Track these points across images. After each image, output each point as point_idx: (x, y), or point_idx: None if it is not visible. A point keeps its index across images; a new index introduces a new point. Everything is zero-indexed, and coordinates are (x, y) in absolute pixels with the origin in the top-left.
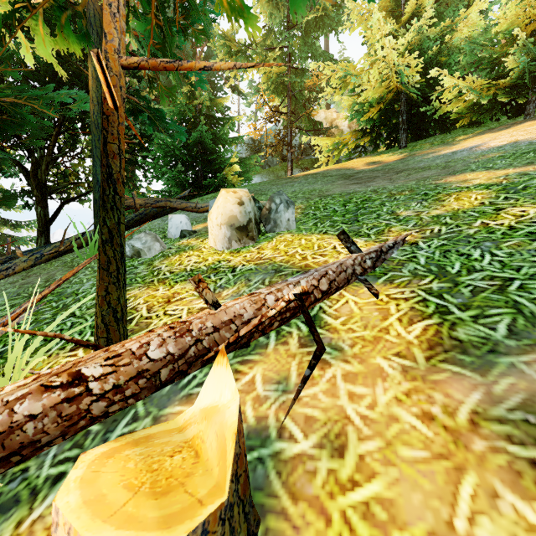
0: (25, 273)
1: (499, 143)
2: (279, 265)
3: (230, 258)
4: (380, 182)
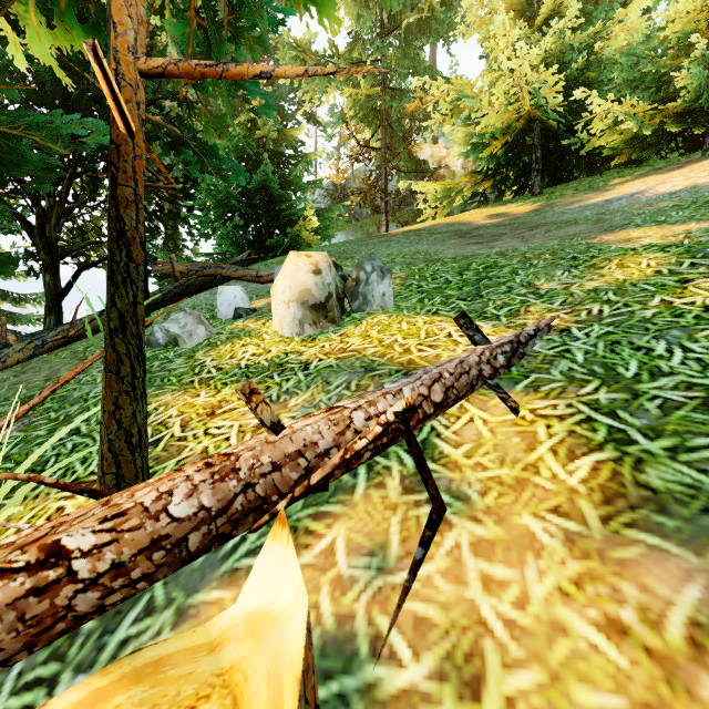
0: (20, 367)
1: (671, 188)
2: (370, 361)
3: (302, 349)
4: (509, 241)
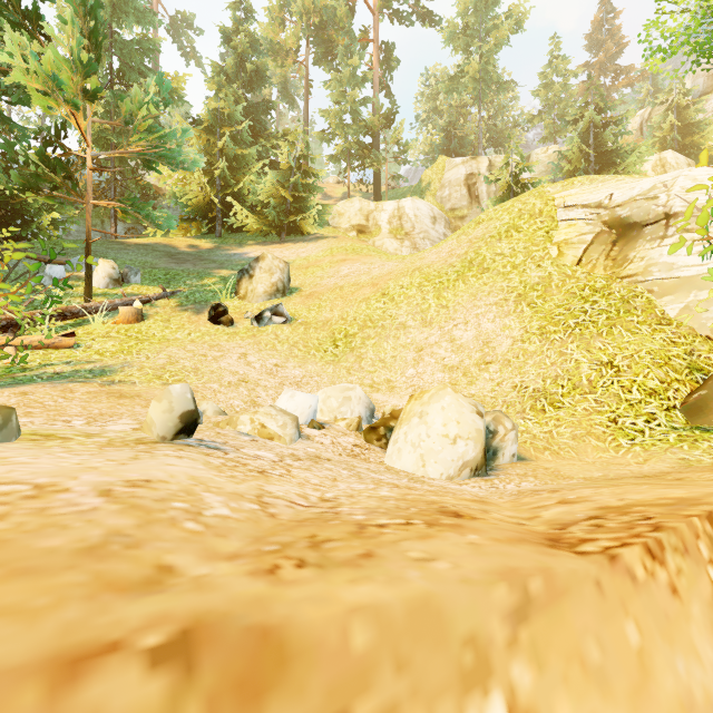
0: None
1: (253, 255)
2: (137, 294)
3: (112, 291)
4: (189, 265)
